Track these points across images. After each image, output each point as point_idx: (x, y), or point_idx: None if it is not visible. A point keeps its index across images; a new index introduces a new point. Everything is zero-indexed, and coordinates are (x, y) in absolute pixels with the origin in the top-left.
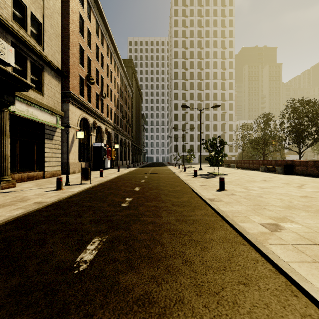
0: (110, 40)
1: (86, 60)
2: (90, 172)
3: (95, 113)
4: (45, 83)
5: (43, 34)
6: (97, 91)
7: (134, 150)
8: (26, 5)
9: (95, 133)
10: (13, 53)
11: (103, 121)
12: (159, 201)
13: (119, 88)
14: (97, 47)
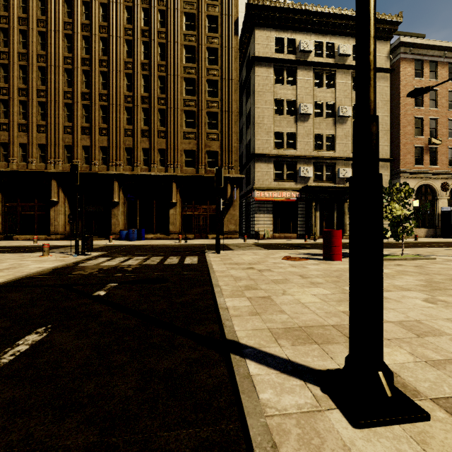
0: None
1: (427, 125)
2: None
3: (445, 173)
4: None
5: None
6: None
7: None
8: None
9: (451, 195)
10: (351, 171)
11: None
12: (386, 247)
13: None
14: None
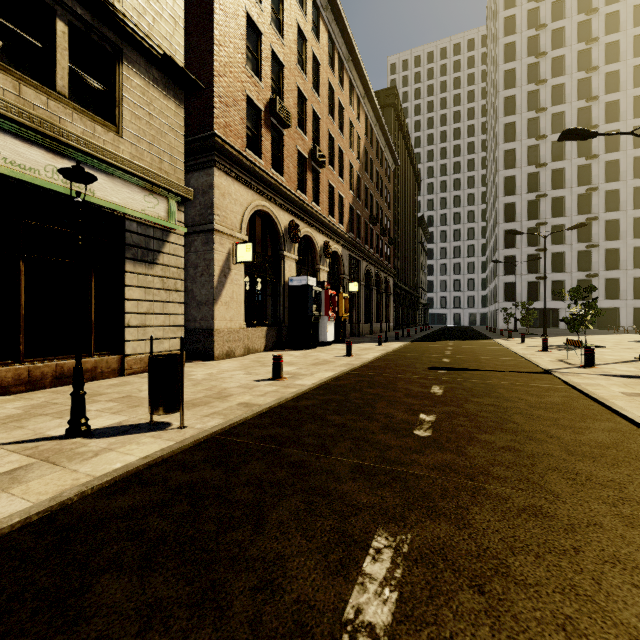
0: (337, 26)
1: (268, 62)
2: (181, 376)
3: (294, 201)
4: (125, 98)
5: None
6: (301, 149)
7: (400, 298)
8: None
9: (299, 255)
10: None
11: (319, 224)
12: None
13: (363, 150)
14: (302, 37)
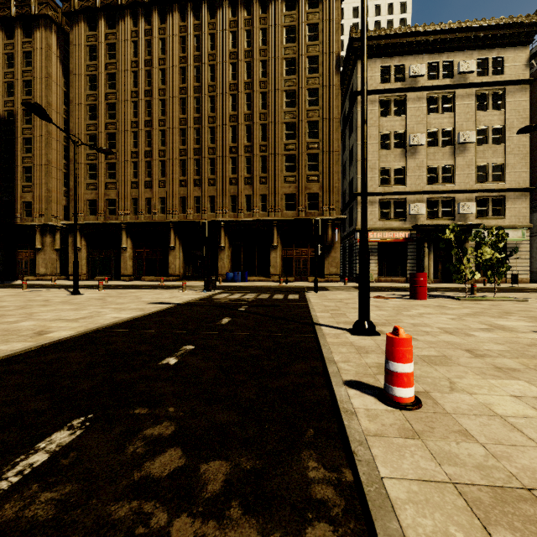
0: None
1: None
2: (517, 278)
3: None
4: (506, 208)
5: (504, 170)
6: None
7: None
8: (487, 163)
9: None
10: (474, 205)
11: None
12: (503, 291)
13: None
14: None
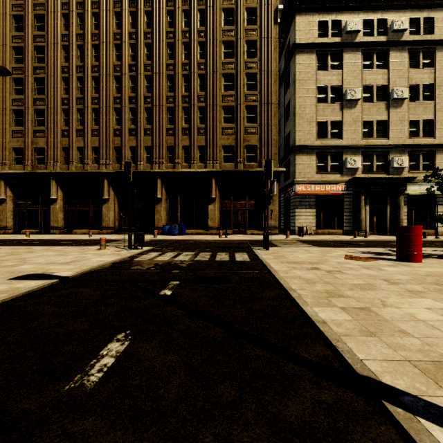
0: None
1: None
2: None
3: None
4: (436, 163)
5: (434, 126)
6: None
7: None
8: (418, 119)
9: None
10: (407, 159)
11: None
12: None
13: None
14: None
